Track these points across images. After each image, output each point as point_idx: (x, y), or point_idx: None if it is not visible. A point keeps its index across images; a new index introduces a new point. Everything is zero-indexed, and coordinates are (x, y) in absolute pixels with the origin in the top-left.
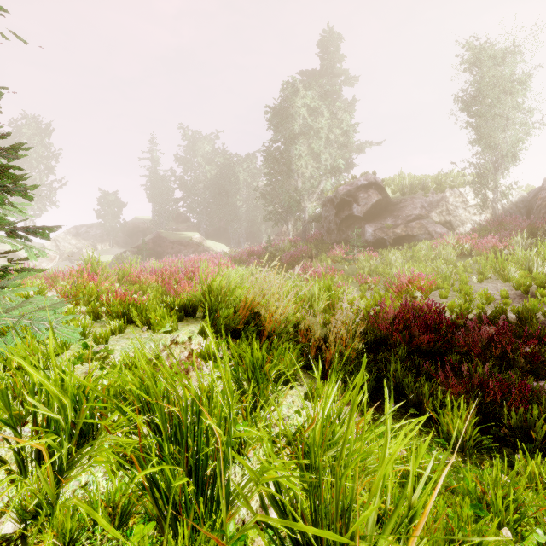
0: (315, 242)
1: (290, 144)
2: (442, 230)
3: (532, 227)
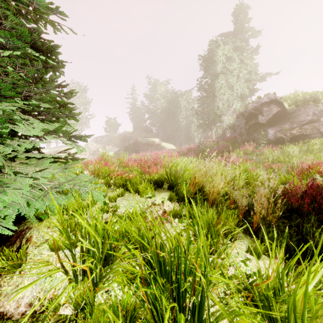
0: (230, 142)
1: (214, 80)
2: None
3: None
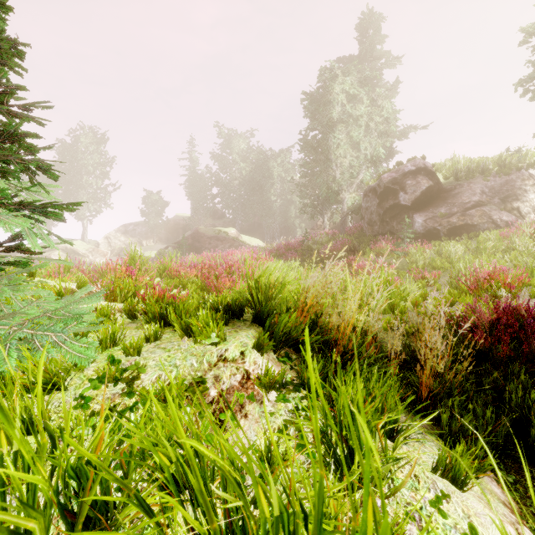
0: (354, 235)
1: (328, 133)
2: (509, 218)
3: None
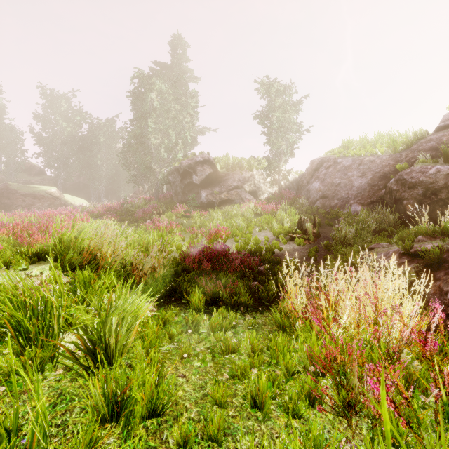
0: (165, 201)
1: (145, 120)
2: (249, 197)
3: (295, 198)
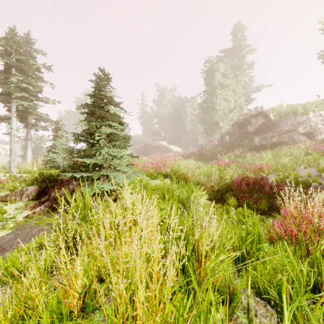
0: (227, 146)
1: (213, 94)
2: (303, 138)
3: None
